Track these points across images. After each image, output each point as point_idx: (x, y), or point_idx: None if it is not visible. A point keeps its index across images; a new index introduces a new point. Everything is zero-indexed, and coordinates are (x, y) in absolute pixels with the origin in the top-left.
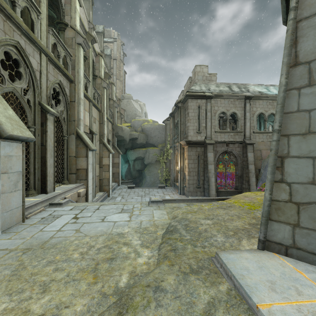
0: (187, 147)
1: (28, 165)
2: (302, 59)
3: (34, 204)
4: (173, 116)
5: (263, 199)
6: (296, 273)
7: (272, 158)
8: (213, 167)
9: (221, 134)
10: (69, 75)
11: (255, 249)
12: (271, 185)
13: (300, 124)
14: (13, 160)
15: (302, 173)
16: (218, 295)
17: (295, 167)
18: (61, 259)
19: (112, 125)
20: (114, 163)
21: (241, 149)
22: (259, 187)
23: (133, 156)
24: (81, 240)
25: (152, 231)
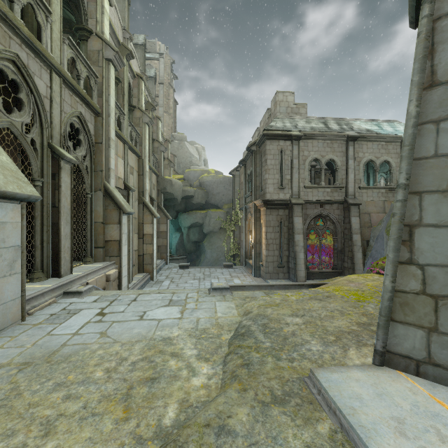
0: (265, 209)
1: (32, 236)
2: (443, 77)
3: (41, 293)
4: (244, 164)
5: (376, 285)
6: (435, 404)
7: (395, 228)
8: (301, 237)
9: (313, 190)
10: (94, 105)
11: (369, 363)
12: (394, 269)
13: (440, 176)
14: (7, 229)
15: (443, 250)
16: (317, 440)
17: (431, 241)
18: (77, 381)
19: (158, 178)
20: (160, 231)
21: (342, 212)
22: (369, 268)
23: (187, 221)
24: (107, 349)
25: (214, 335)
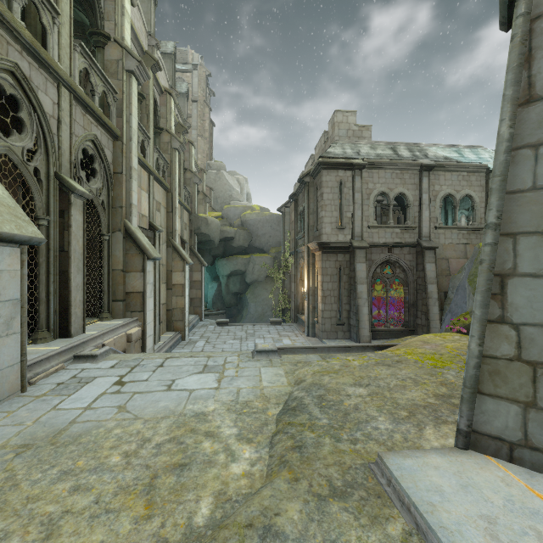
0: (321, 254)
1: (36, 287)
2: (542, 90)
3: (46, 357)
4: (295, 199)
5: (457, 347)
6: (535, 498)
7: (483, 278)
8: (365, 288)
9: (379, 231)
10: (112, 127)
11: (450, 446)
12: (481, 329)
13: (539, 214)
14: (3, 278)
15: (542, 306)
16: None
17: (528, 295)
18: (88, 468)
19: (190, 215)
20: (194, 281)
21: (414, 258)
22: (448, 325)
23: (226, 268)
24: (127, 427)
25: (258, 409)
